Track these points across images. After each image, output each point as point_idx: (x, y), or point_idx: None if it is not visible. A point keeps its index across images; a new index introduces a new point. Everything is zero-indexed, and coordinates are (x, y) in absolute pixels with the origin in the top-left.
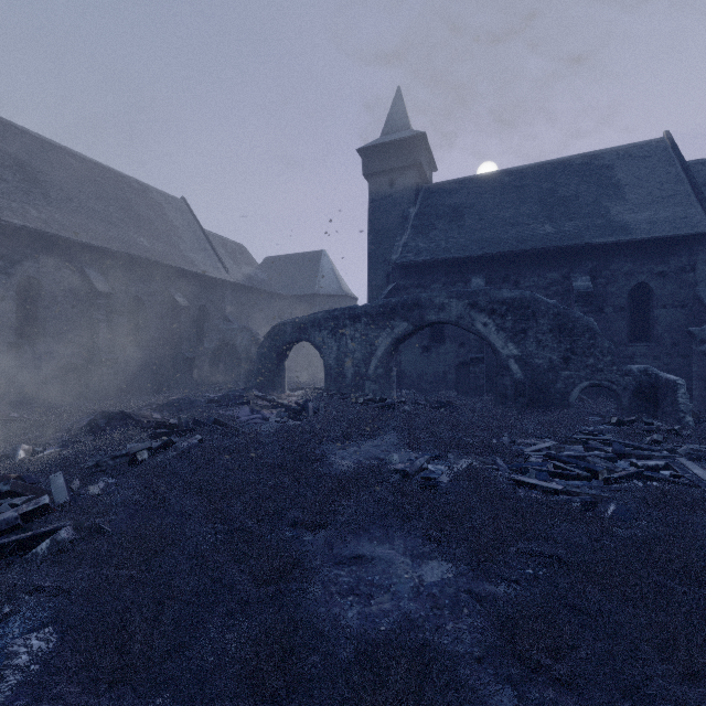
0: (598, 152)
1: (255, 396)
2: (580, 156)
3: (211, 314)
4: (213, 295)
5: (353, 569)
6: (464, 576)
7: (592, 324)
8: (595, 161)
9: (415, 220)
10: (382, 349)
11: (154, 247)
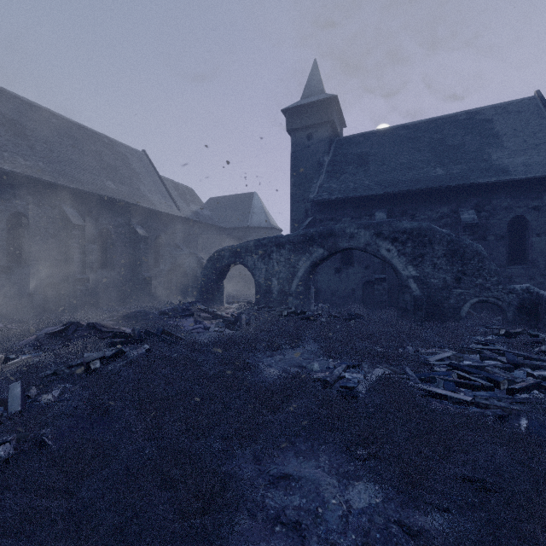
0: (479, 109)
1: (198, 309)
2: (464, 112)
3: (165, 243)
4: (167, 227)
5: (280, 491)
6: (392, 501)
7: (481, 250)
8: (477, 116)
9: (328, 166)
10: (302, 270)
11: (120, 189)
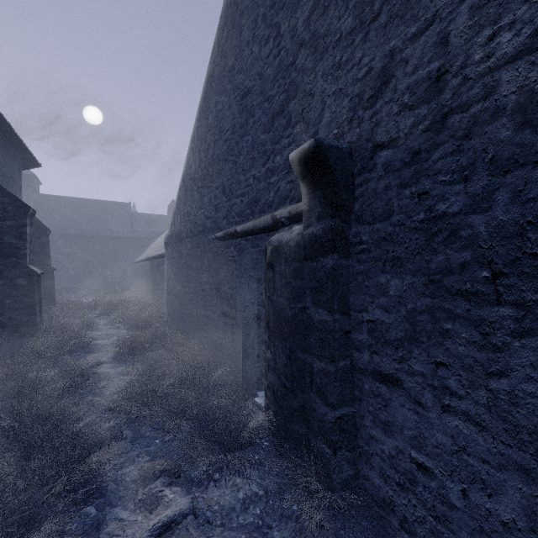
0: (110, 202)
1: None
2: (104, 201)
3: None
4: None
5: None
6: None
7: (93, 260)
8: (108, 205)
9: None
10: None
11: None
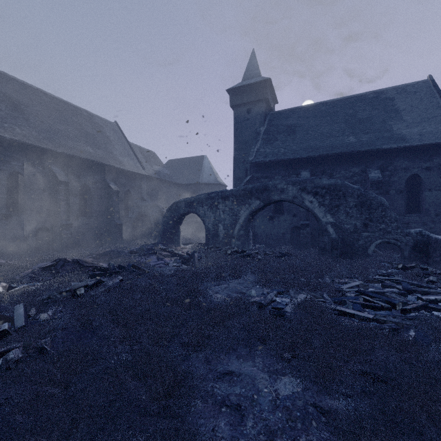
0: (384, 90)
1: (160, 249)
2: (372, 92)
3: (133, 196)
4: (134, 183)
5: (225, 383)
6: (310, 390)
7: (384, 202)
8: (382, 95)
9: (264, 134)
10: (243, 218)
11: (97, 153)
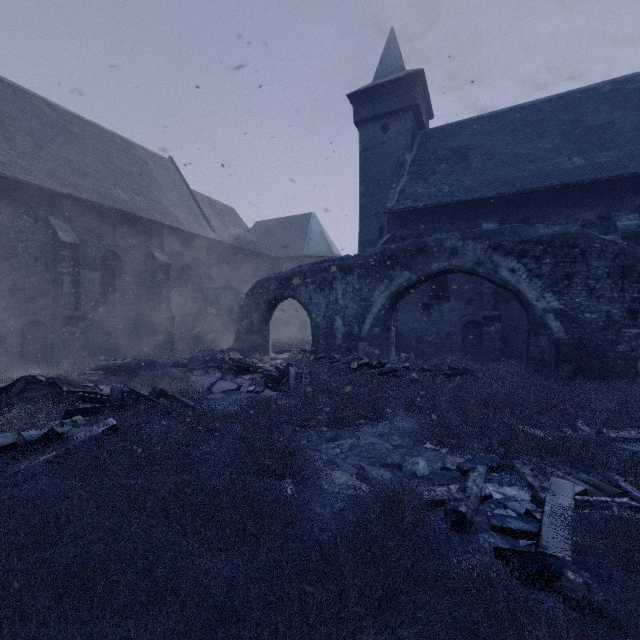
0: (632, 76)
1: (230, 359)
2: (609, 82)
3: (195, 273)
4: (197, 253)
5: None
6: None
7: None
8: (629, 85)
9: (412, 166)
10: (378, 304)
11: (133, 201)
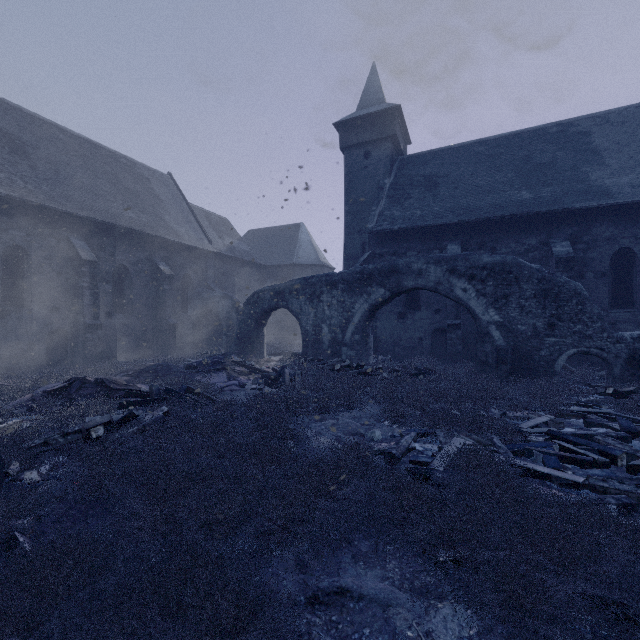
0: (574, 120)
1: (233, 362)
2: (555, 123)
3: (194, 283)
4: (196, 264)
5: (333, 615)
6: (492, 634)
7: (580, 289)
8: (571, 128)
9: (390, 190)
10: (358, 315)
11: (140, 218)
